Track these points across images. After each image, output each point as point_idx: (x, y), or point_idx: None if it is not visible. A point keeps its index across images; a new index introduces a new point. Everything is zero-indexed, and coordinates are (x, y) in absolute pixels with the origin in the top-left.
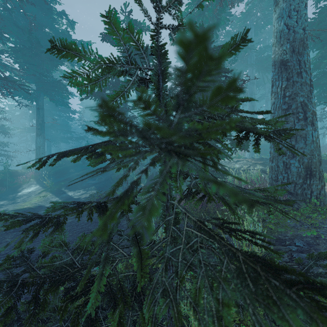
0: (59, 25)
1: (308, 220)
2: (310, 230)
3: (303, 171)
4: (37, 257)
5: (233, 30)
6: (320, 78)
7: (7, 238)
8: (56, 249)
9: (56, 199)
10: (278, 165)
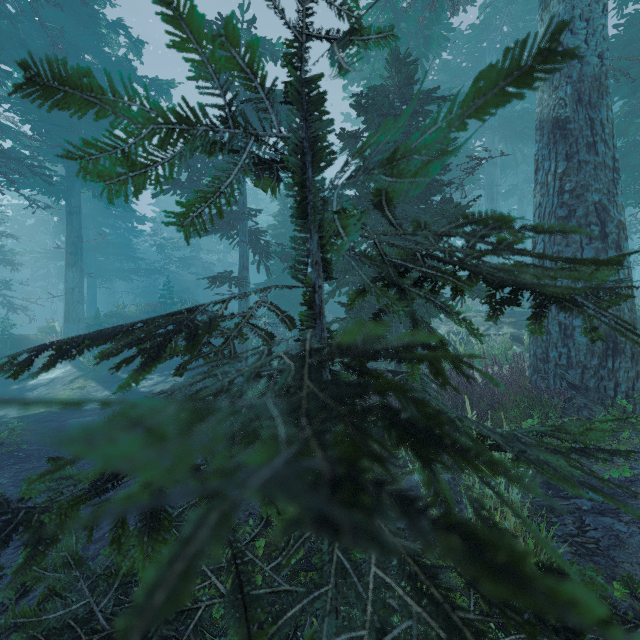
0: (112, 48)
1: (611, 444)
2: (619, 467)
3: (600, 342)
4: None
5: (455, 60)
6: (627, 154)
7: (1, 478)
8: (54, 574)
9: (105, 394)
10: (549, 329)
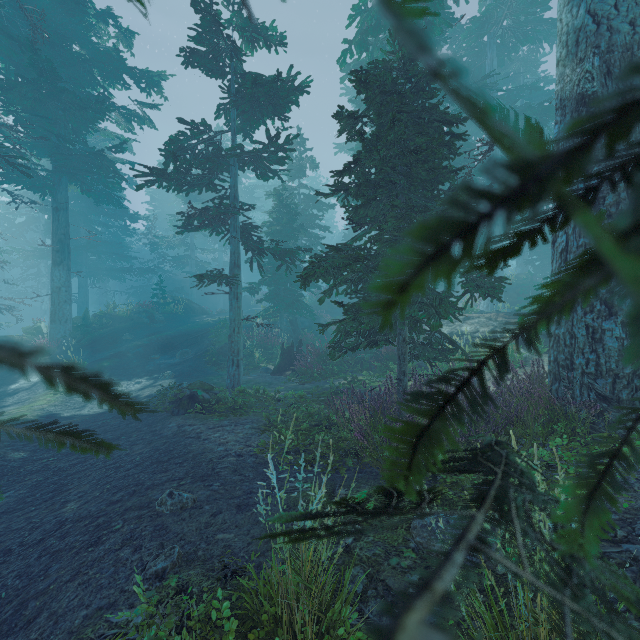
0: (101, 39)
1: None
2: None
3: None
4: (5, 560)
5: (454, 55)
6: None
7: None
8: None
9: None
10: (574, 333)
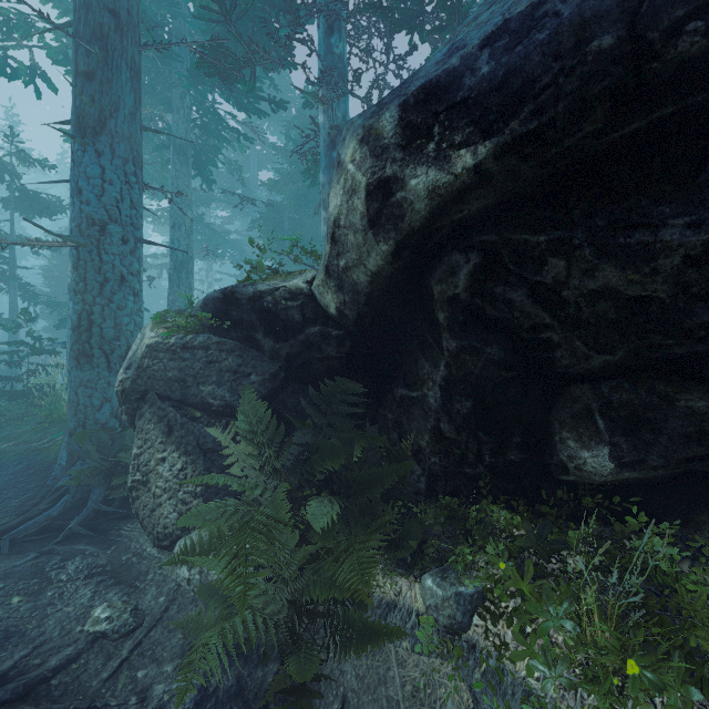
0: None
1: None
2: None
3: None
4: None
5: None
6: None
7: None
8: None
9: None
10: None
